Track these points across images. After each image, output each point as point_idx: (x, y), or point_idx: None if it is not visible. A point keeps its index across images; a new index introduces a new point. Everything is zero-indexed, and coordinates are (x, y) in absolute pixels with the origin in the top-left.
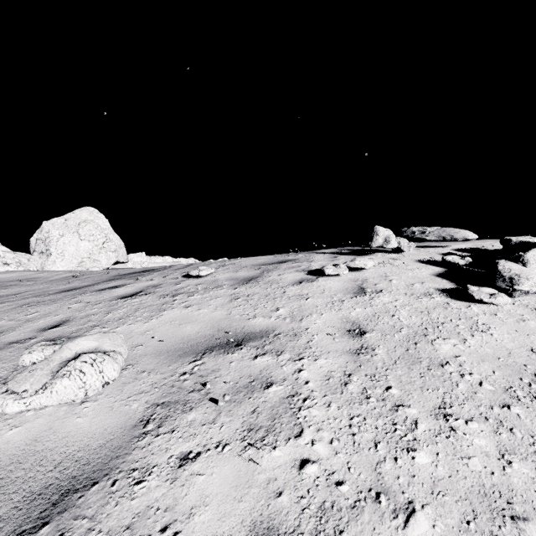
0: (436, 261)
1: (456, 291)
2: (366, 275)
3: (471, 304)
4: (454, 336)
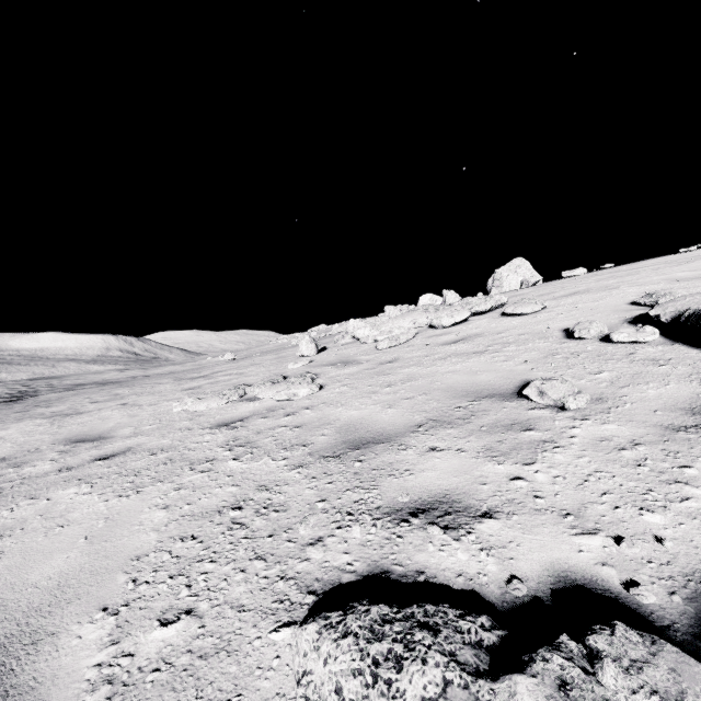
0: None
1: None
2: None
3: None
4: None
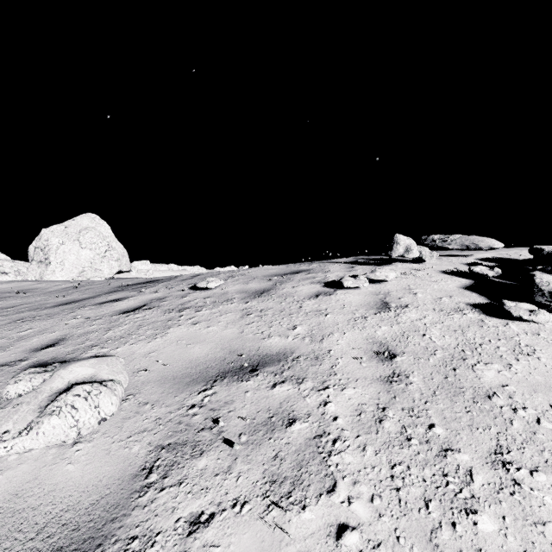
0: (462, 272)
1: (489, 306)
2: (388, 287)
3: (508, 321)
4: (496, 360)
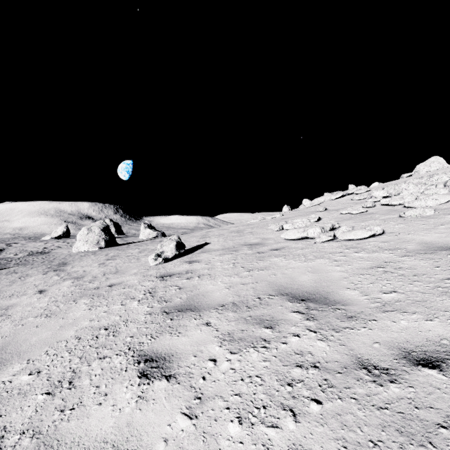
0: None
1: None
2: None
3: None
4: None
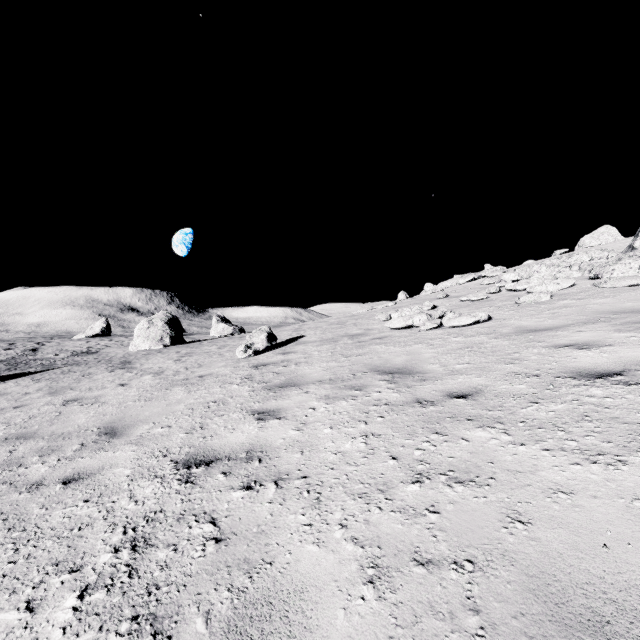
0: None
1: None
2: None
3: None
4: None
